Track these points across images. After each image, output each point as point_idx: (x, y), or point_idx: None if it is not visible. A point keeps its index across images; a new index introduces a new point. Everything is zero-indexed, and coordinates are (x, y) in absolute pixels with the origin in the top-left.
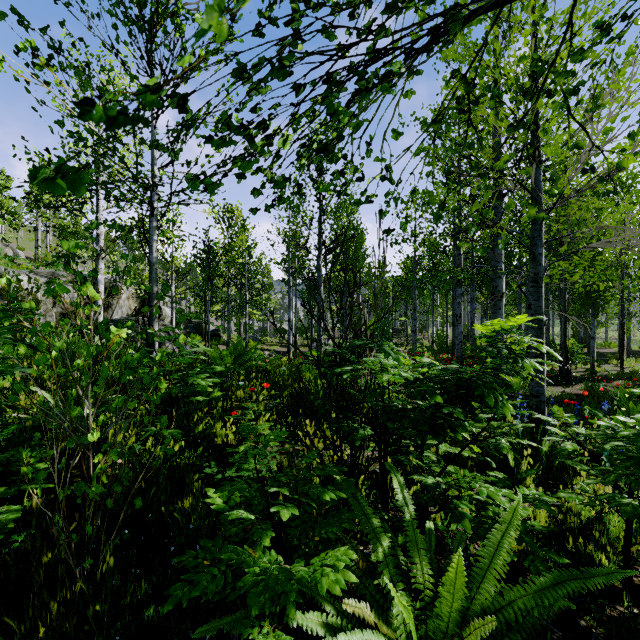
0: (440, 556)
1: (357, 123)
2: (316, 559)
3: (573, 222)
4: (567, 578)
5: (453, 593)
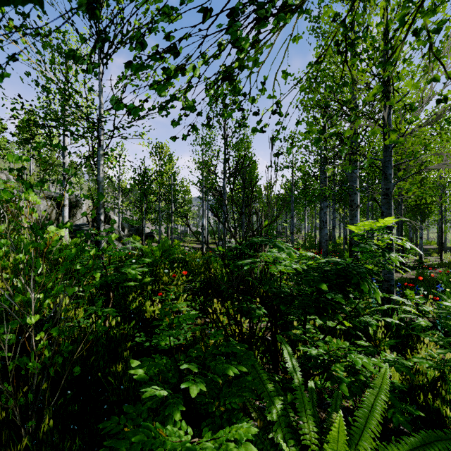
0: (319, 409)
1: (255, 58)
2: (221, 432)
3: (410, 153)
4: (434, 439)
5: (336, 450)
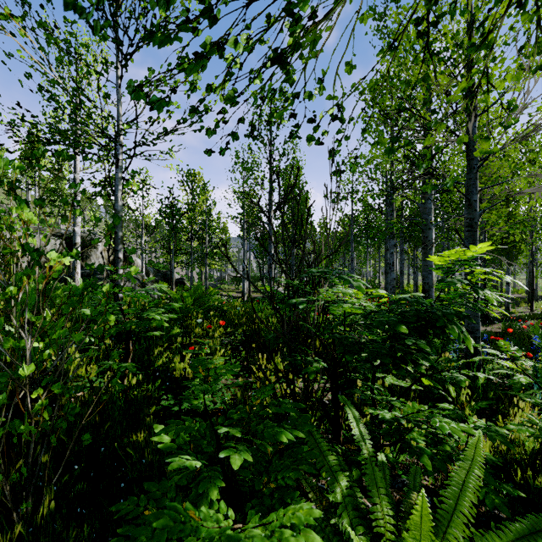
0: (392, 488)
1: (314, 38)
2: (272, 515)
3: (496, 178)
4: None
5: (419, 540)
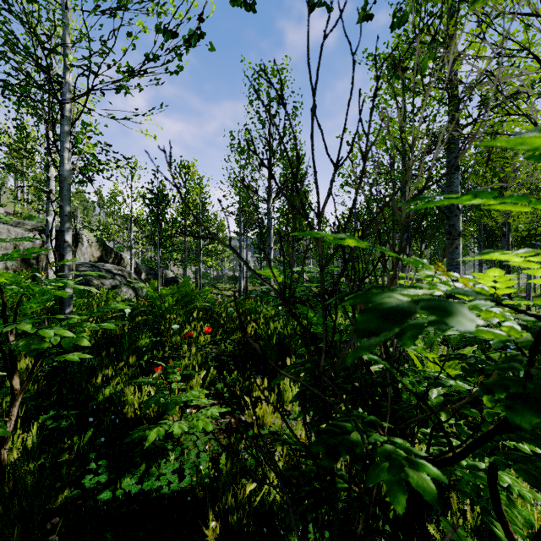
0: None
1: None
2: None
3: None
4: None
5: None
